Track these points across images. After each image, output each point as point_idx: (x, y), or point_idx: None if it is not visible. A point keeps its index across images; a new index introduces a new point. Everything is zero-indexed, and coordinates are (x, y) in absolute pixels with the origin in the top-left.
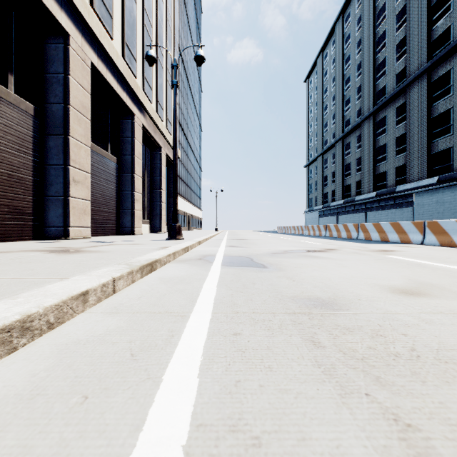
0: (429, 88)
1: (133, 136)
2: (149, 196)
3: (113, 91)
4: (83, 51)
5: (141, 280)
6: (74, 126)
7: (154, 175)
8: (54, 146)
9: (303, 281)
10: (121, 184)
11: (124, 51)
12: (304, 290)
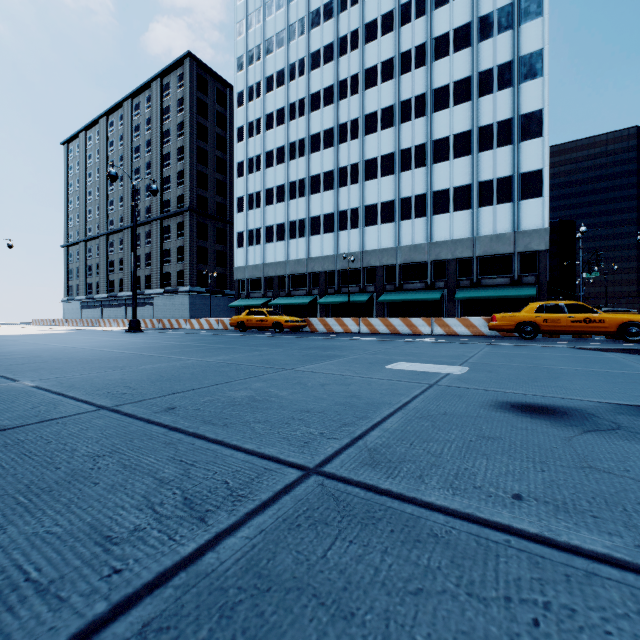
0: (162, 230)
1: None
2: None
3: None
4: None
5: None
6: None
7: None
8: None
9: None
10: None
11: None
12: None
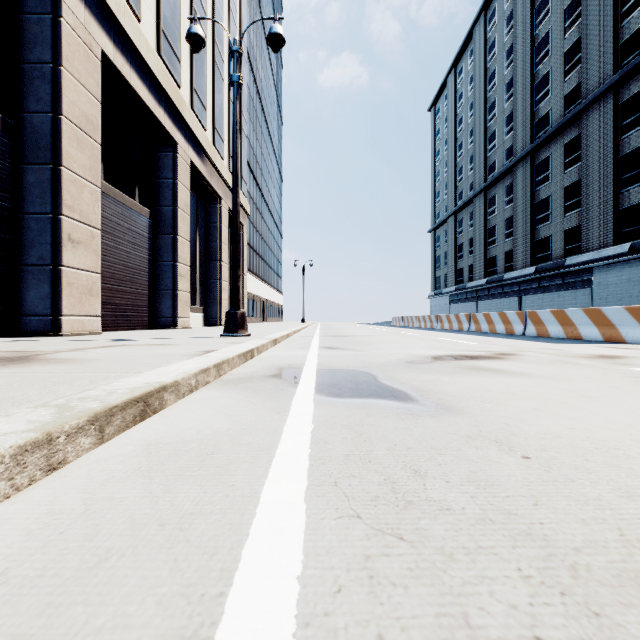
0: (616, 112)
1: (176, 178)
2: (203, 270)
3: (141, 104)
4: (87, 31)
5: (89, 457)
6: (71, 150)
7: (210, 239)
8: (36, 183)
9: (556, 461)
10: (157, 251)
11: (160, 42)
12: (620, 524)
